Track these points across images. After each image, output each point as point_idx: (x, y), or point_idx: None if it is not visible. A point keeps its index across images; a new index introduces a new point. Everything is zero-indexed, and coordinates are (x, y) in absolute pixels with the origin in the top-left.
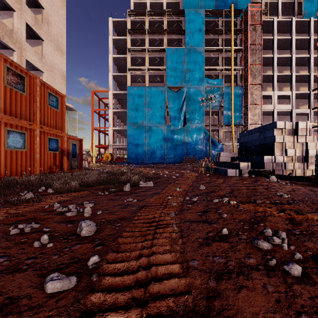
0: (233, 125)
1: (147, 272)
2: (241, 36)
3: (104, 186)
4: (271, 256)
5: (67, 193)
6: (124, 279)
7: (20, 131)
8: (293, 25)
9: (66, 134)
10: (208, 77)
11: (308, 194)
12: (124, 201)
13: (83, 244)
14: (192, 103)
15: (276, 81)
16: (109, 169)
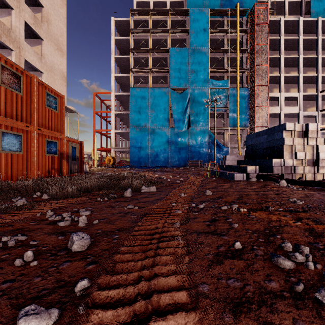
0: (238, 127)
1: (147, 303)
2: (247, 36)
3: (103, 191)
4: (295, 278)
5: (63, 199)
6: (118, 313)
7: (16, 133)
8: (301, 25)
9: (65, 137)
10: (213, 78)
11: (323, 200)
12: (124, 208)
13: (73, 261)
14: (196, 104)
15: (283, 82)
16: (111, 173)
